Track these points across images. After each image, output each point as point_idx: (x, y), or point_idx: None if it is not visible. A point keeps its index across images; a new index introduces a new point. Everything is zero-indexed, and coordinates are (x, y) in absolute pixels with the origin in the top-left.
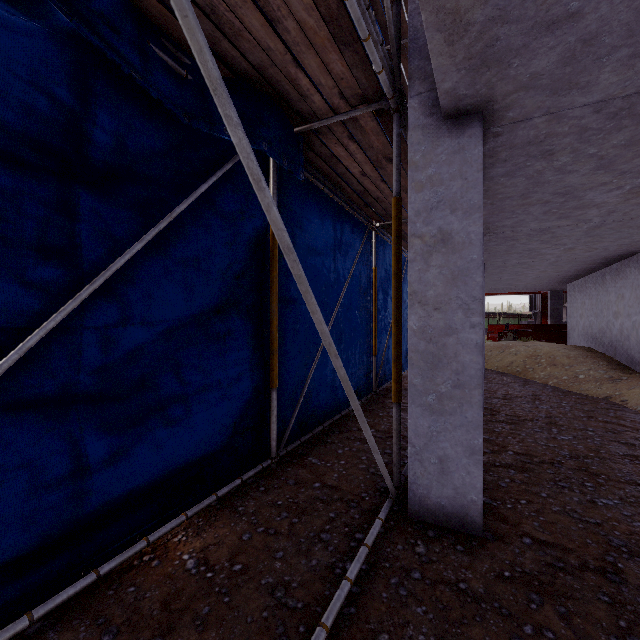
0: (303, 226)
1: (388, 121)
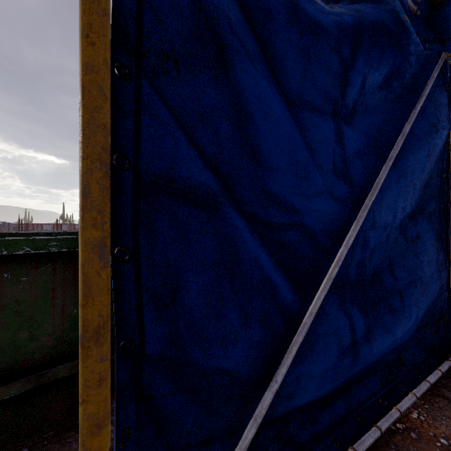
0: None
1: None
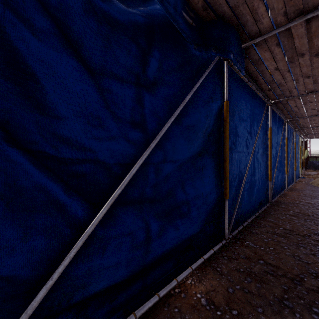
0: (237, 105)
1: (313, 25)
